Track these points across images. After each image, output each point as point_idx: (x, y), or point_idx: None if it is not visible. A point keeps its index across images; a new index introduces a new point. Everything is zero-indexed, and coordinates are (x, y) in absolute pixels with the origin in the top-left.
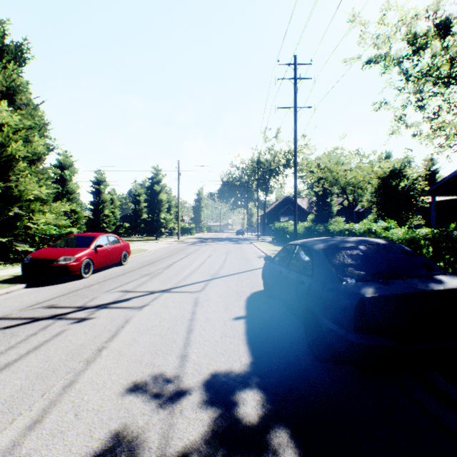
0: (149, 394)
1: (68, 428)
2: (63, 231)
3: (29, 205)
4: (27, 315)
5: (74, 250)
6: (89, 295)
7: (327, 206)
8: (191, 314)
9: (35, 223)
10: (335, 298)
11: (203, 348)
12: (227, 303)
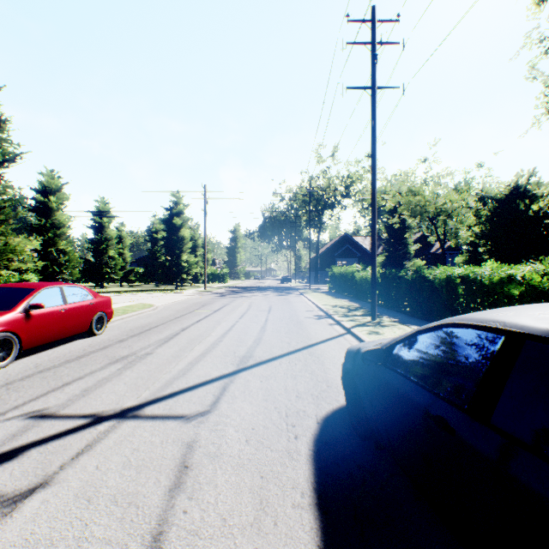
0: None
1: None
2: (10, 279)
3: None
4: None
5: None
6: None
7: (402, 244)
8: None
9: None
10: None
11: None
12: (264, 474)
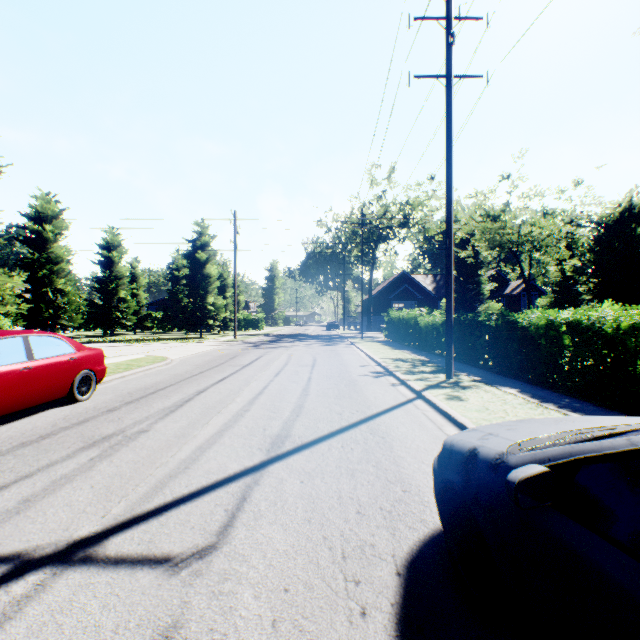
0: None
1: None
2: None
3: None
4: None
5: None
6: None
7: (474, 283)
8: None
9: None
10: None
11: None
12: None
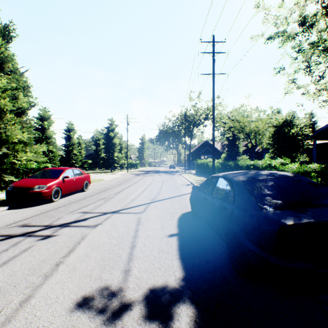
0: (95, 310)
1: None
2: (40, 166)
3: (14, 146)
4: (4, 232)
5: (46, 180)
6: (56, 215)
7: (235, 147)
8: (135, 232)
9: (19, 159)
10: (257, 224)
11: (144, 263)
12: (163, 222)
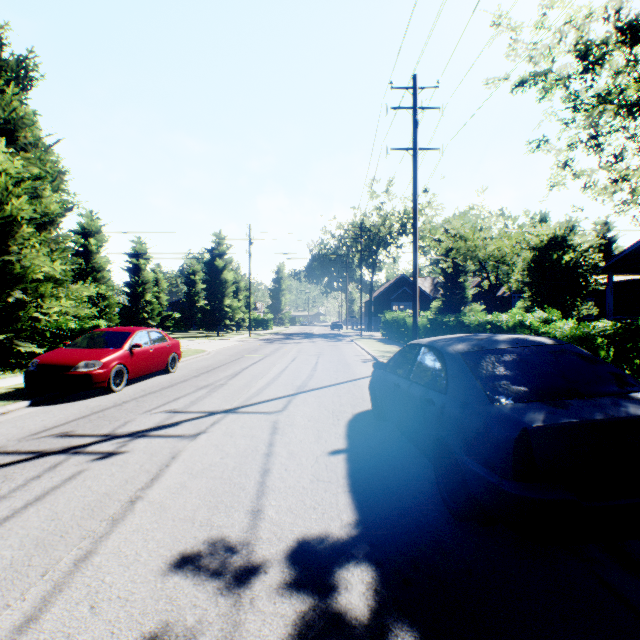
0: (204, 573)
1: (79, 629)
2: (85, 325)
3: (37, 287)
4: (29, 447)
5: (100, 352)
6: (120, 417)
7: (459, 288)
8: (268, 446)
9: (45, 312)
10: (484, 428)
11: (285, 499)
12: (319, 430)
